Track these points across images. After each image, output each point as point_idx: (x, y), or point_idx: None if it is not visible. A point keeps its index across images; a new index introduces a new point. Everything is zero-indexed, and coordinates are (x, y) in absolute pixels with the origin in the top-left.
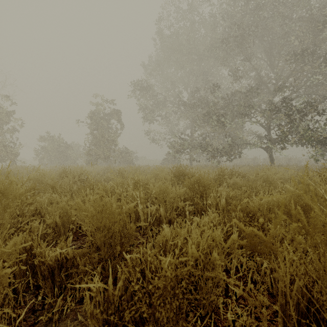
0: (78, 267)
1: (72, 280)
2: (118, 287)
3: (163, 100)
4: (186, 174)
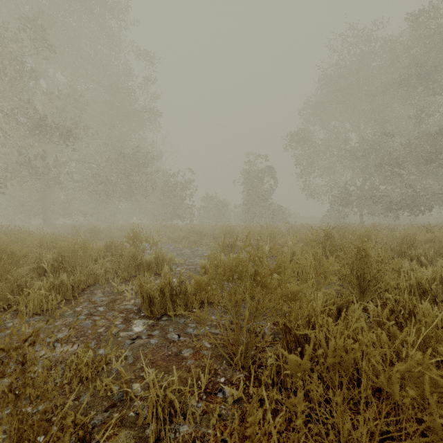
0: None
1: None
2: None
3: (323, 149)
4: (344, 229)
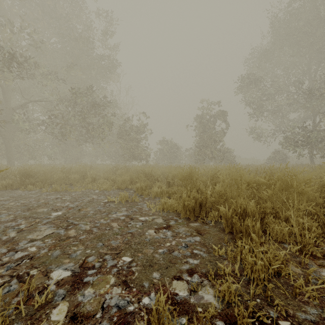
0: None
1: None
2: None
3: (273, 92)
4: None
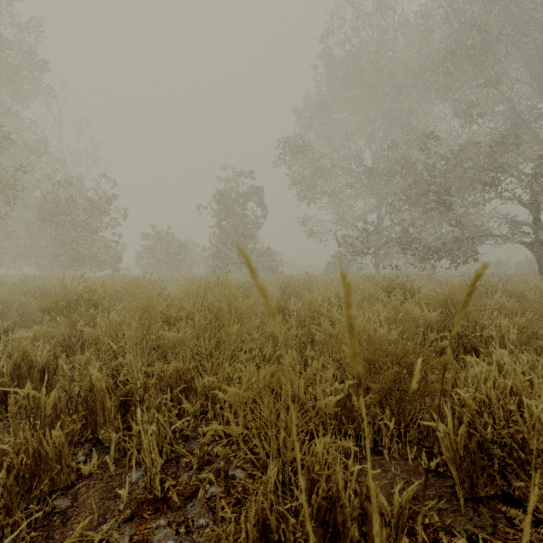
0: (352, 410)
1: (354, 424)
2: (459, 433)
3: (329, 166)
4: (408, 289)
